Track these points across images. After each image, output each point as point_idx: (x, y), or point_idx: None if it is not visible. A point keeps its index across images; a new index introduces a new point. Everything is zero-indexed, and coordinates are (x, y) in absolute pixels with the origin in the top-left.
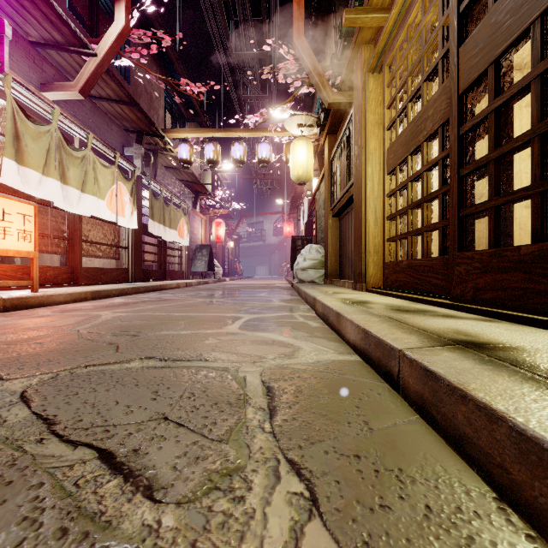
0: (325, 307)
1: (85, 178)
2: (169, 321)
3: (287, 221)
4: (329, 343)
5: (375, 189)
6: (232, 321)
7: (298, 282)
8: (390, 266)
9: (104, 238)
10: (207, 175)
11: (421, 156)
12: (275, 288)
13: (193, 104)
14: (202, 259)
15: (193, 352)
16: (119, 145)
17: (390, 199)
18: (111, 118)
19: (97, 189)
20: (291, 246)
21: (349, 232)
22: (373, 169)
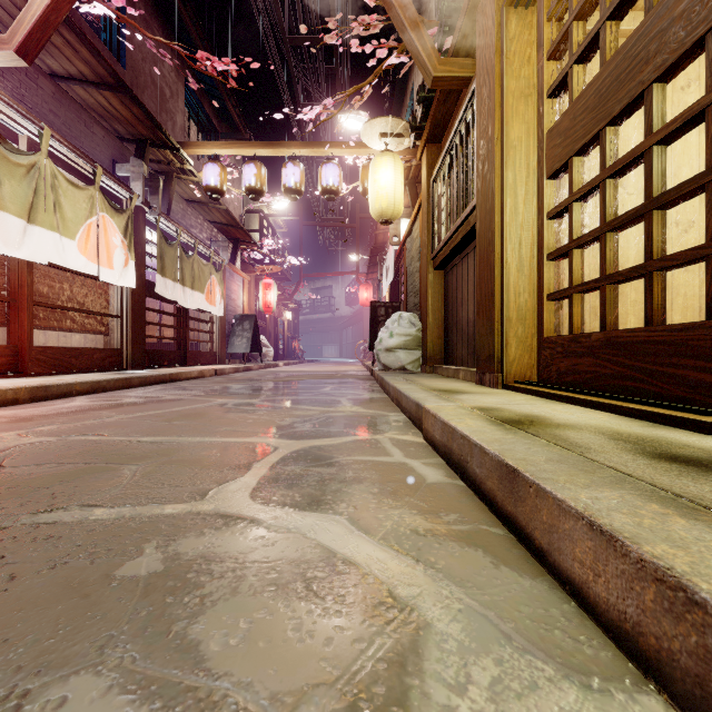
0: (454, 435)
1: (35, 201)
2: (106, 464)
3: (364, 284)
4: (503, 581)
5: (519, 210)
6: (247, 463)
7: (381, 370)
8: (555, 344)
9: (78, 301)
10: (254, 221)
11: (645, 114)
12: (346, 378)
13: (230, 113)
14: (243, 335)
15: (2, 675)
16: (107, 158)
17: (553, 223)
18: (92, 115)
19: (59, 221)
20: (370, 316)
21: (464, 291)
22: (516, 174)
